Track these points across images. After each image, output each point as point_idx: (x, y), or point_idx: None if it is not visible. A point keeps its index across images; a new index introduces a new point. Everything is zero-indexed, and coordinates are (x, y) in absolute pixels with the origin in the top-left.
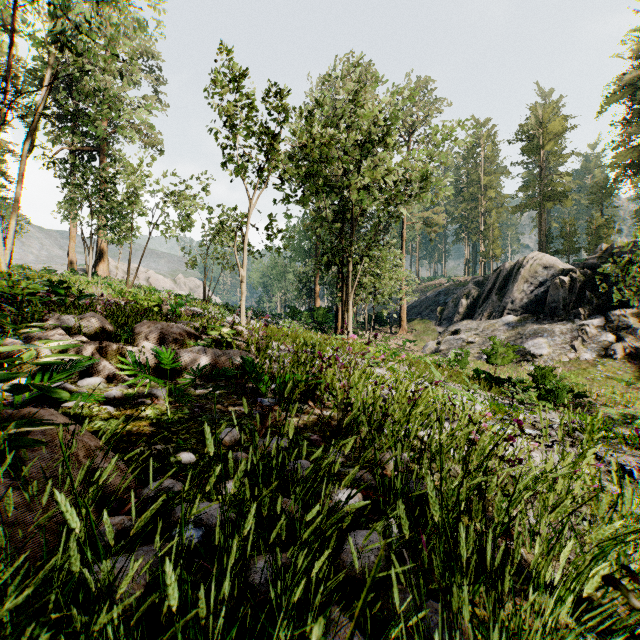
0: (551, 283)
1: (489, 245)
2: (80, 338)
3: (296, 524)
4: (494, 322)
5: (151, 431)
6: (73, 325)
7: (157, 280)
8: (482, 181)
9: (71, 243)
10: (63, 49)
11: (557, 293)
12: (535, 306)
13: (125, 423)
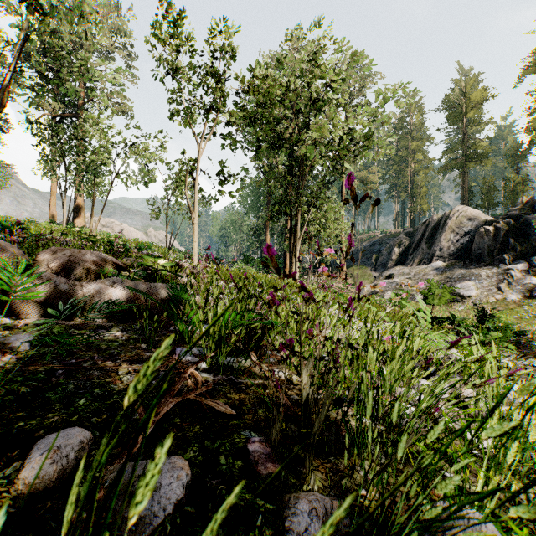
0: (476, 232)
1: (417, 201)
2: None
3: None
4: (424, 267)
5: None
6: None
7: (129, 232)
8: (411, 146)
9: (52, 198)
10: (30, 9)
11: (482, 241)
12: (461, 253)
13: None
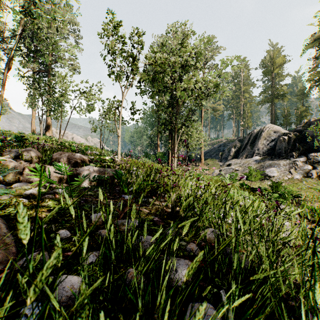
0: (278, 139)
1: (245, 121)
2: (20, 161)
3: (138, 298)
4: (249, 160)
5: (45, 215)
6: (19, 154)
7: (77, 139)
8: (242, 89)
9: (33, 119)
10: (25, 15)
11: (281, 145)
12: (269, 151)
13: (30, 209)
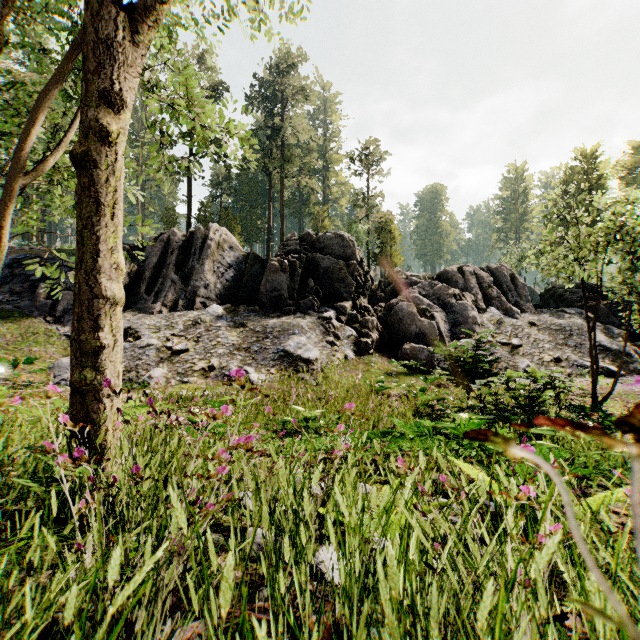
0: (268, 265)
1: None
2: None
3: None
4: (198, 315)
5: None
6: None
7: None
8: None
9: None
10: None
11: (279, 278)
12: (229, 295)
13: None
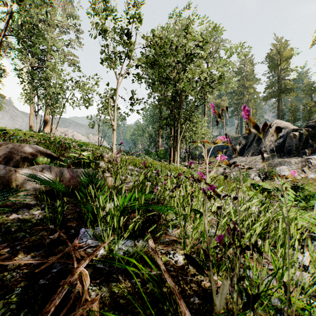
0: (288, 136)
1: None
2: None
3: None
4: (255, 157)
5: None
6: None
7: (77, 136)
8: (246, 84)
9: (31, 116)
10: None
11: (291, 141)
12: (277, 149)
13: None
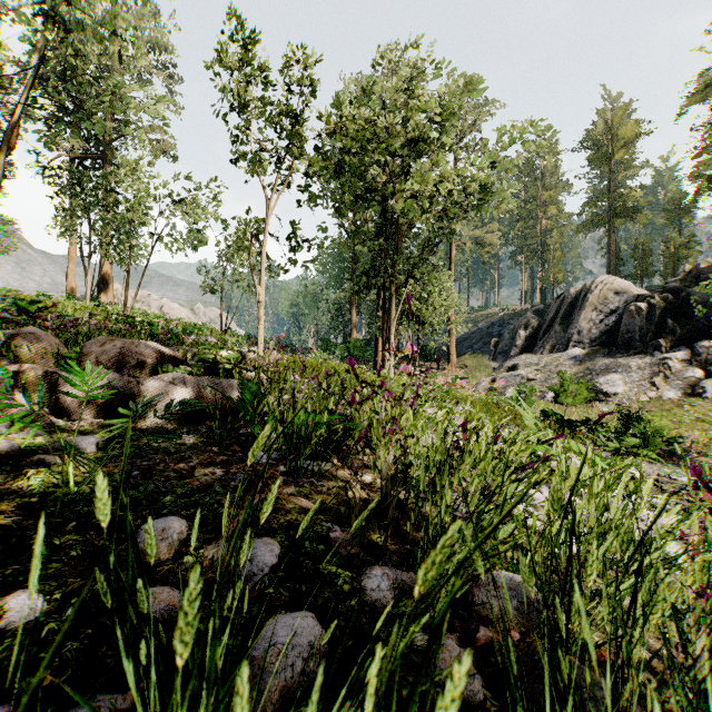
0: (625, 310)
1: (550, 269)
2: (0, 361)
3: None
4: (558, 356)
5: None
6: (3, 344)
7: (171, 309)
8: (541, 196)
9: (70, 265)
10: (47, 24)
11: (632, 322)
12: (605, 337)
13: None
